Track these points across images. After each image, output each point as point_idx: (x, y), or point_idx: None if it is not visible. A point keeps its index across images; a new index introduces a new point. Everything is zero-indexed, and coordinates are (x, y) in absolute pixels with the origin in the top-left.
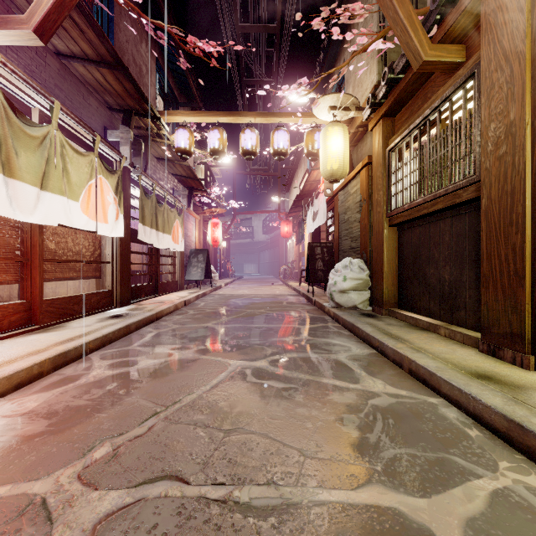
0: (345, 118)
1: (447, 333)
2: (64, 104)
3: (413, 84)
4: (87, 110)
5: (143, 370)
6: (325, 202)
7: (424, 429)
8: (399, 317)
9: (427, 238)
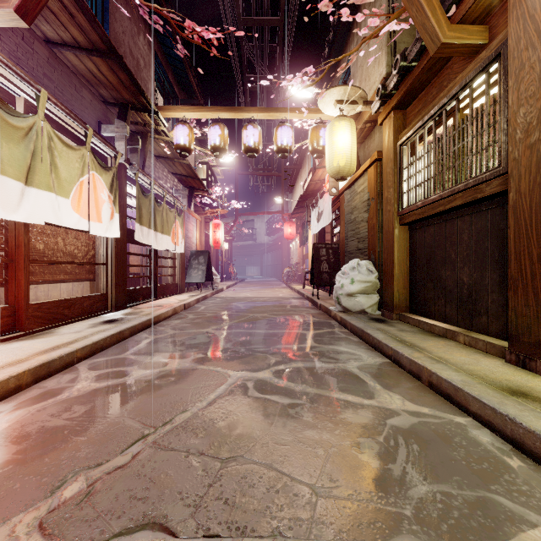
0: (352, 113)
1: (467, 341)
2: (54, 95)
3: (427, 71)
4: (80, 102)
5: (134, 382)
6: (330, 201)
7: (455, 457)
8: (411, 323)
9: (443, 237)
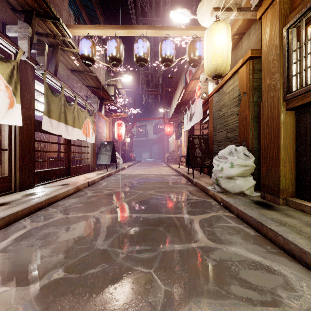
0: None
1: None
2: None
3: None
4: None
5: None
6: (201, 104)
7: None
8: (307, 211)
9: None
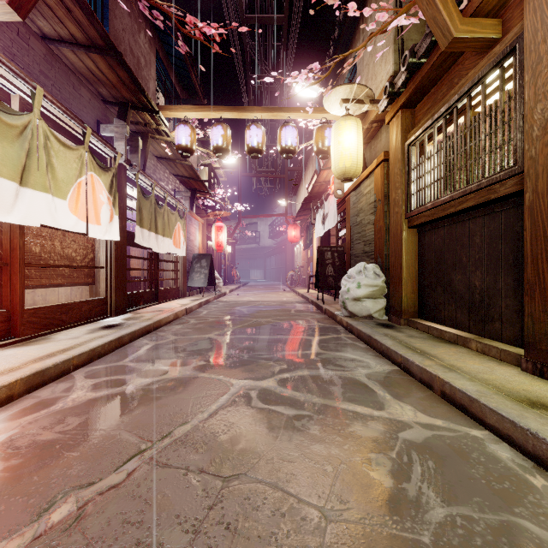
0: (358, 112)
1: (480, 348)
2: (51, 93)
3: (437, 68)
4: (78, 101)
5: (132, 392)
6: (335, 204)
7: (474, 475)
8: (420, 328)
9: (453, 240)
